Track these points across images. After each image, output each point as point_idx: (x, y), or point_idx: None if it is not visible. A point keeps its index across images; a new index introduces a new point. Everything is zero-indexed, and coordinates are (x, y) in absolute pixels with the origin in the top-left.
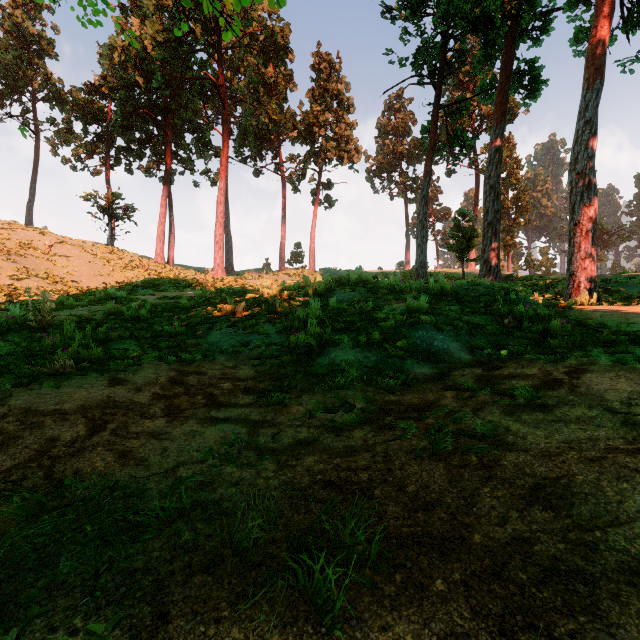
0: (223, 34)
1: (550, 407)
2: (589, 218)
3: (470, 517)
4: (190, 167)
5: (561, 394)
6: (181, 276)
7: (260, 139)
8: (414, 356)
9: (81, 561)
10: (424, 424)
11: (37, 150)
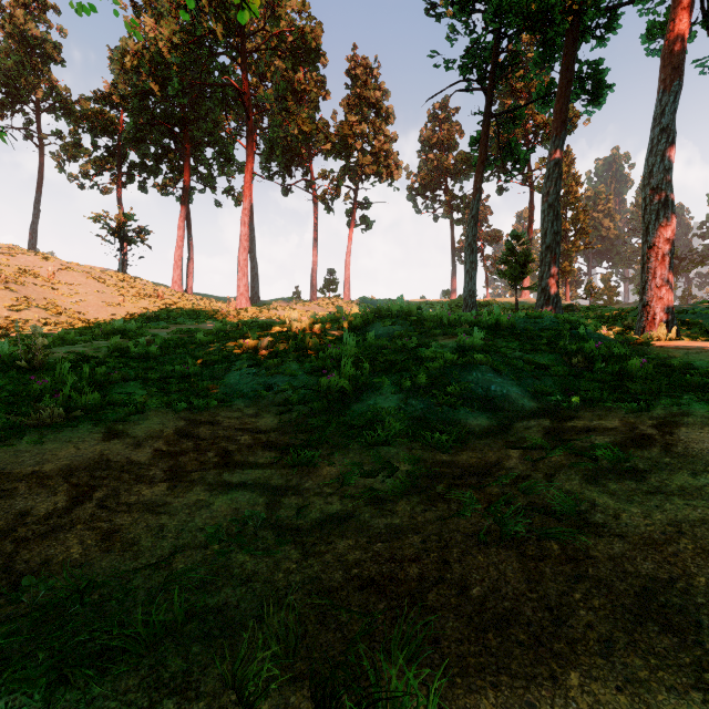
0: (238, 15)
1: (643, 473)
2: (666, 240)
3: (560, 641)
4: (211, 185)
5: (654, 455)
6: (200, 306)
7: (289, 153)
8: (468, 403)
9: (25, 708)
10: (486, 494)
11: (41, 166)
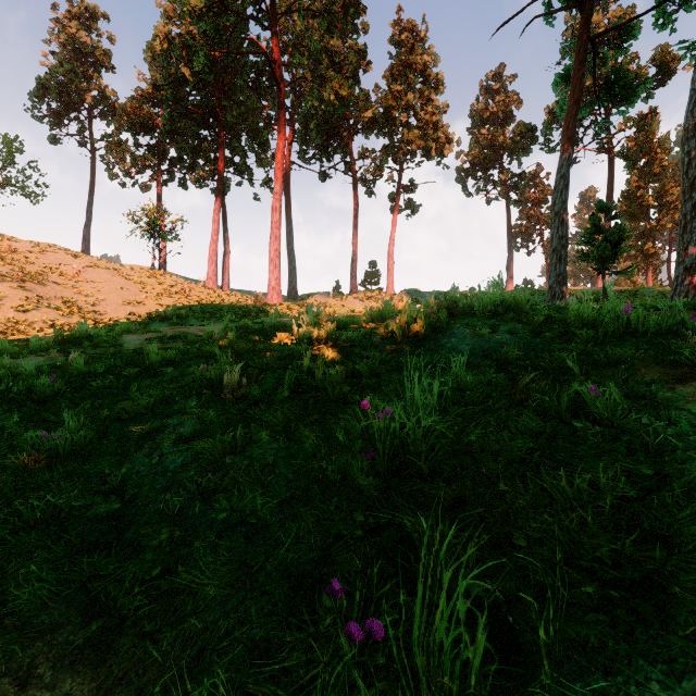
0: None
1: None
2: None
3: None
4: (249, 178)
5: None
6: (226, 303)
7: (326, 132)
8: None
9: None
10: None
11: (93, 170)
